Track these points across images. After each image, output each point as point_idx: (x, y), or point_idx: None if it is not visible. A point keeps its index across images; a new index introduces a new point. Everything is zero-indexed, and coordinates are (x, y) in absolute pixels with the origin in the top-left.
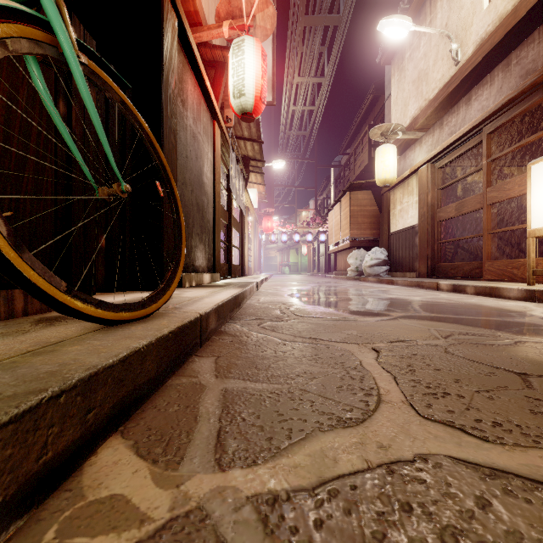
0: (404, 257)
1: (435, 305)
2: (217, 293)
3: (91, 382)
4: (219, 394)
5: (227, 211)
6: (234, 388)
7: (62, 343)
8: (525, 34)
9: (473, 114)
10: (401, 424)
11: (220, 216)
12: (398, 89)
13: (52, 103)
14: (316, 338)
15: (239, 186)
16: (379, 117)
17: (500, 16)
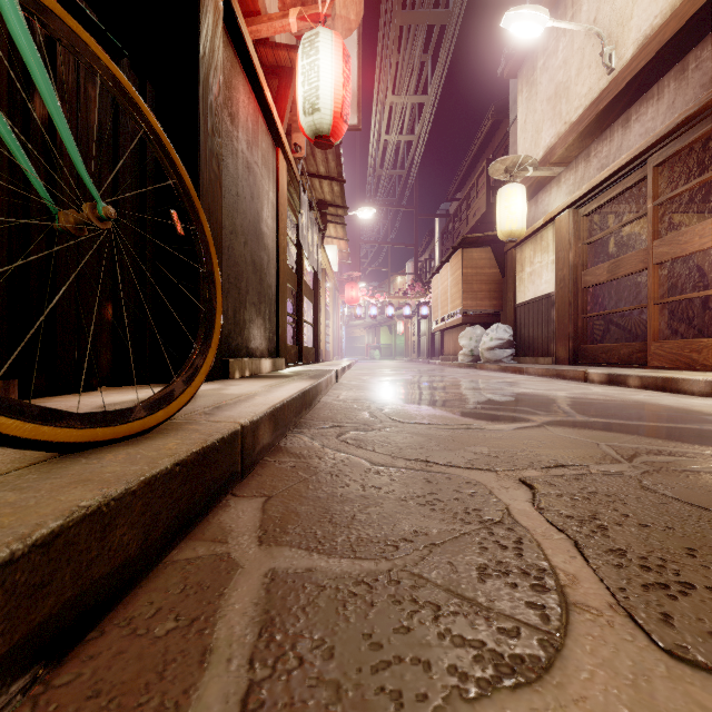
0: (535, 337)
1: (591, 405)
2: (277, 387)
3: None
4: (259, 585)
5: (297, 274)
6: (289, 569)
7: None
8: (708, 27)
9: (633, 141)
10: (631, 677)
11: (286, 280)
12: (527, 110)
13: None
14: (428, 461)
15: (313, 240)
16: (500, 150)
17: (672, 3)
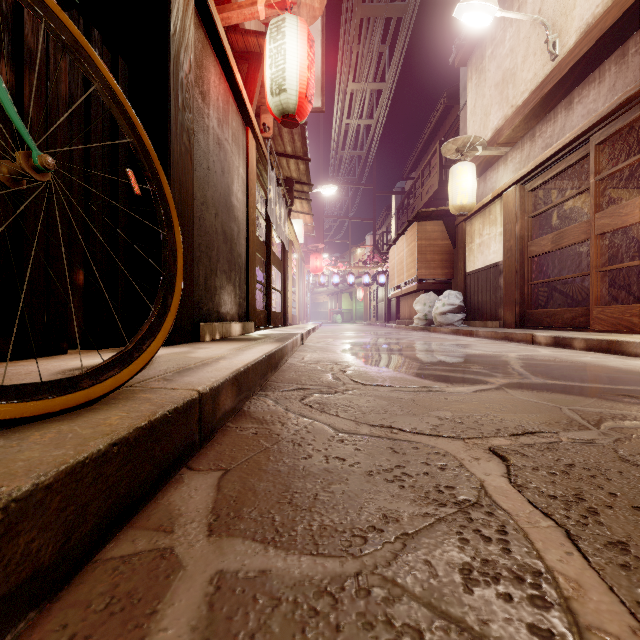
0: (484, 302)
1: (544, 366)
2: (244, 350)
3: None
4: (201, 597)
5: (266, 245)
6: (239, 572)
7: None
8: None
9: (576, 121)
10: None
11: (255, 250)
12: (476, 95)
13: None
14: (392, 427)
15: (280, 213)
16: (451, 133)
17: None
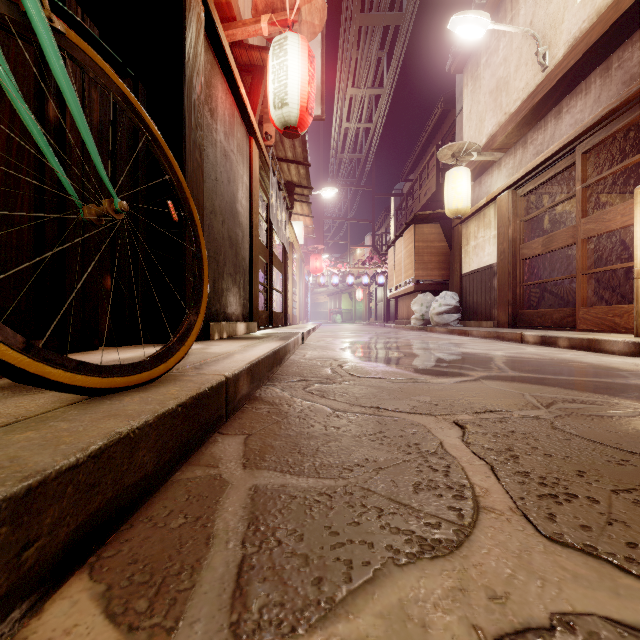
0: (479, 303)
1: (524, 362)
2: (252, 347)
3: (31, 498)
4: (245, 495)
5: (267, 248)
6: (268, 485)
7: (11, 426)
8: (629, 31)
9: (565, 130)
10: (517, 552)
11: (258, 253)
12: (472, 102)
13: (13, 85)
14: (379, 408)
15: (282, 217)
16: (449, 136)
17: (597, 10)
